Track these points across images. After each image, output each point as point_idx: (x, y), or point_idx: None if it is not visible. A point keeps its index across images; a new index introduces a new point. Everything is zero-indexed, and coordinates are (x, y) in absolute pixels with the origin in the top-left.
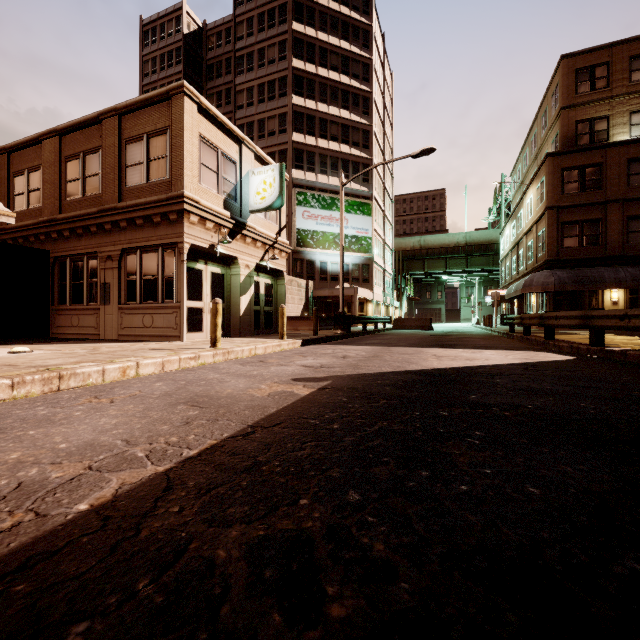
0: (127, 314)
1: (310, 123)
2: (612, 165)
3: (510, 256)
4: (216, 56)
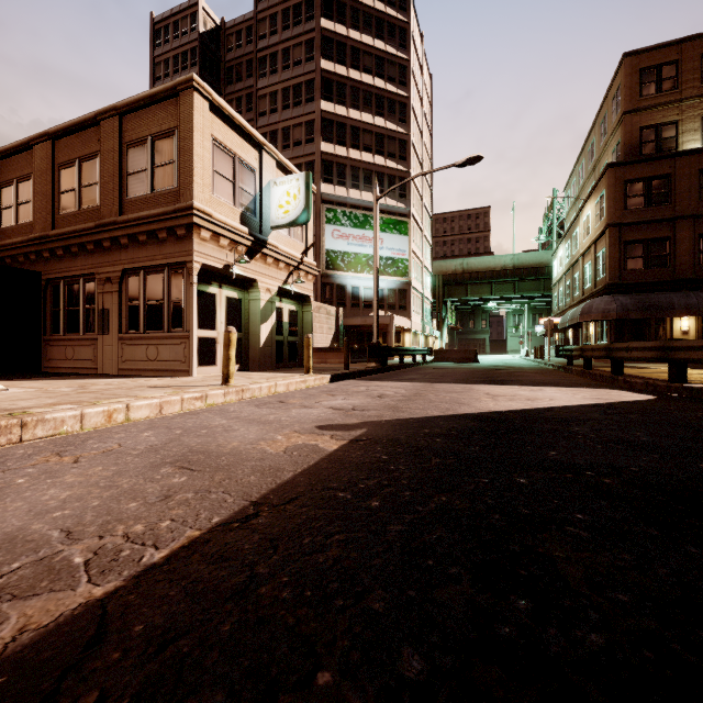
0: (128, 345)
1: (340, 131)
2: (682, 177)
3: (564, 280)
4: (236, 57)
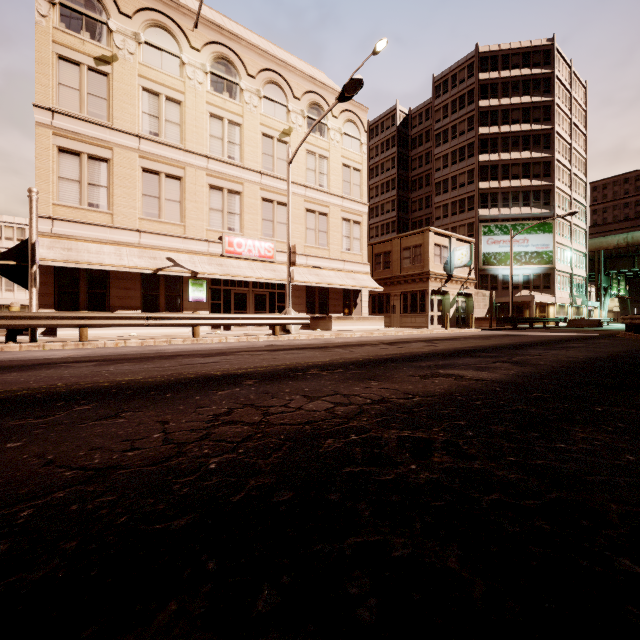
0: (404, 318)
1: (493, 171)
2: None
3: None
4: (418, 131)
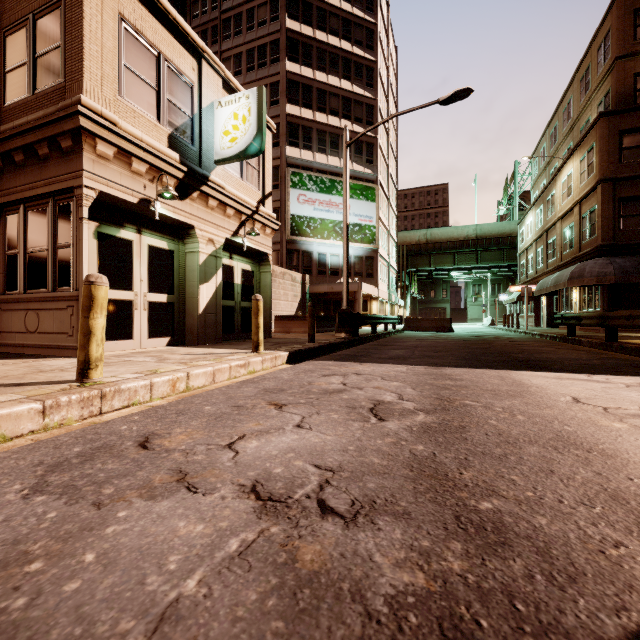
0: (4, 310)
1: (306, 94)
2: None
3: (534, 247)
4: (201, 24)
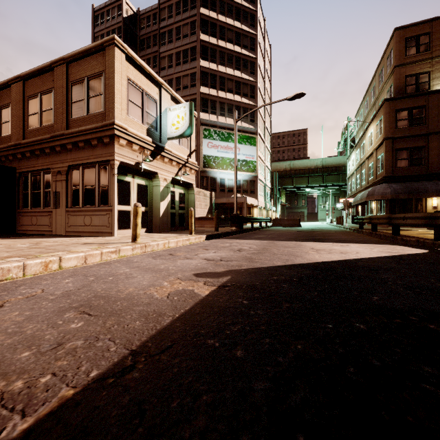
0: (72, 215)
1: (213, 80)
2: (433, 107)
3: (355, 174)
4: (146, 33)
